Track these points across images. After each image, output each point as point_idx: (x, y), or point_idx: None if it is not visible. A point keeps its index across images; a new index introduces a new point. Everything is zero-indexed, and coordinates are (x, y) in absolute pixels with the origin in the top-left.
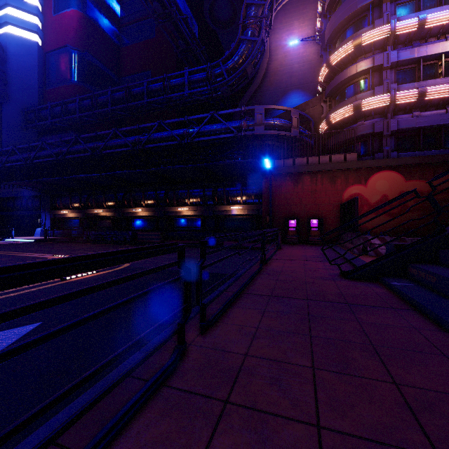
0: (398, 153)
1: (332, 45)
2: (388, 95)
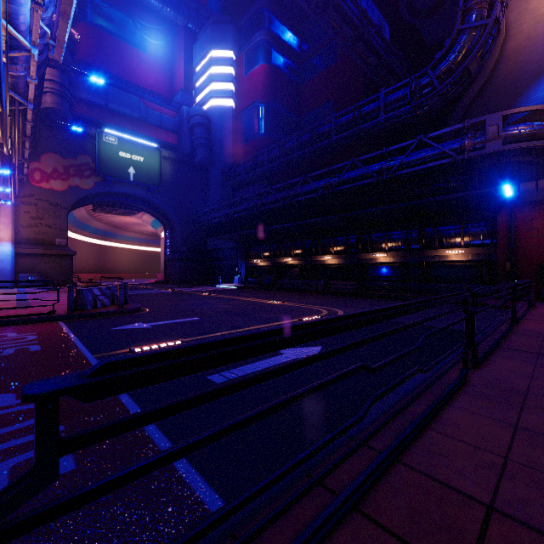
0: None
1: None
2: None
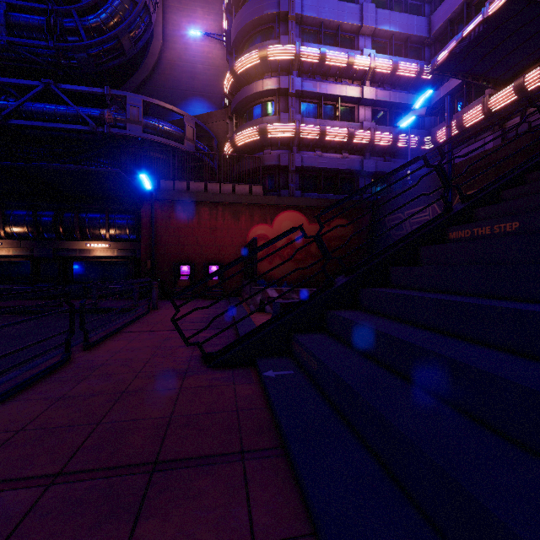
0: (302, 193)
1: (239, 51)
2: (293, 125)
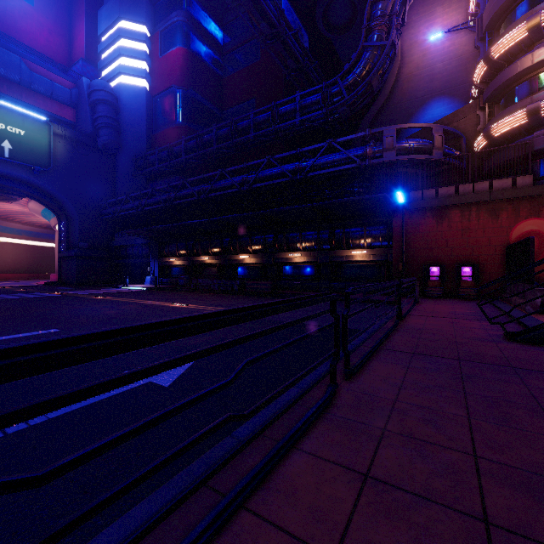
0: None
1: (494, 31)
2: None
